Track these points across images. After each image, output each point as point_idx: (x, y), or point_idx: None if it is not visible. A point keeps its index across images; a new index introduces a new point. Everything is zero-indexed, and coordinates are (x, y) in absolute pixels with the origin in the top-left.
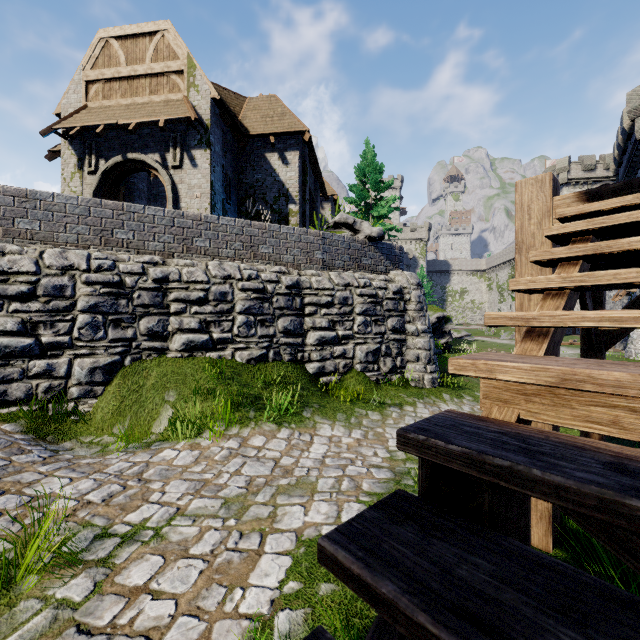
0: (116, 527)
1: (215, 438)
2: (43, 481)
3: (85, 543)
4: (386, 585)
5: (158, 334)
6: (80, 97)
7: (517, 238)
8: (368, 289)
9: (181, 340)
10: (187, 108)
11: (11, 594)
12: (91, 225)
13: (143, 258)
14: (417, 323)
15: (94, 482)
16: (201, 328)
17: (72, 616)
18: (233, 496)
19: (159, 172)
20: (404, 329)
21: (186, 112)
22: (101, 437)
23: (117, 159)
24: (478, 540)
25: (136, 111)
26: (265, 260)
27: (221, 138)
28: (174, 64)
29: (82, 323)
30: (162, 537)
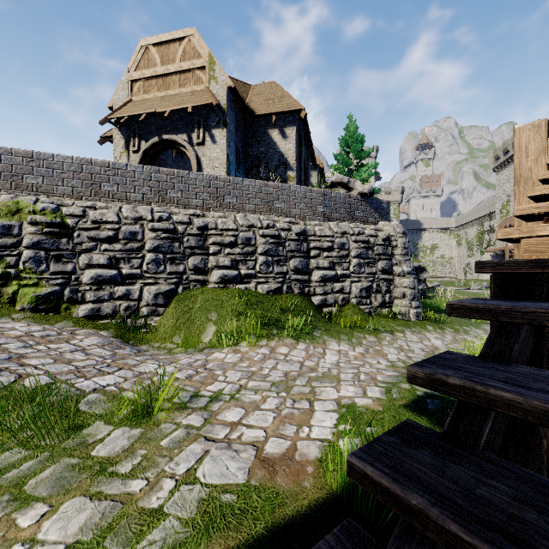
0: (203, 392)
1: (250, 347)
2: (142, 365)
3: (186, 399)
4: (504, 305)
5: (201, 269)
6: (127, 93)
7: (515, 173)
8: (361, 236)
9: (218, 274)
10: (209, 96)
11: (153, 420)
12: (152, 187)
13: (189, 211)
14: (403, 266)
15: (175, 368)
16: (232, 265)
17: (198, 433)
18: (277, 381)
19: (187, 148)
20: (392, 270)
21: (208, 99)
22: (165, 344)
23: (155, 140)
24: (545, 302)
25: (169, 101)
26: (278, 213)
27: (234, 119)
28: (198, 62)
29: (149, 260)
30: (237, 399)
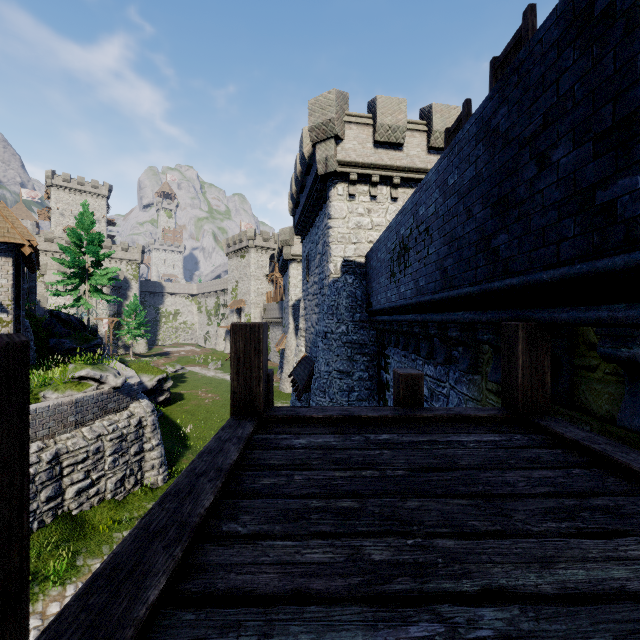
0: None
1: None
2: None
3: None
4: None
5: None
6: None
7: None
8: (116, 433)
9: None
10: None
11: None
12: None
13: None
14: (152, 441)
15: None
16: None
17: None
18: None
19: None
20: (143, 449)
21: None
22: None
23: None
24: None
25: None
26: None
27: None
28: None
29: None
30: None
